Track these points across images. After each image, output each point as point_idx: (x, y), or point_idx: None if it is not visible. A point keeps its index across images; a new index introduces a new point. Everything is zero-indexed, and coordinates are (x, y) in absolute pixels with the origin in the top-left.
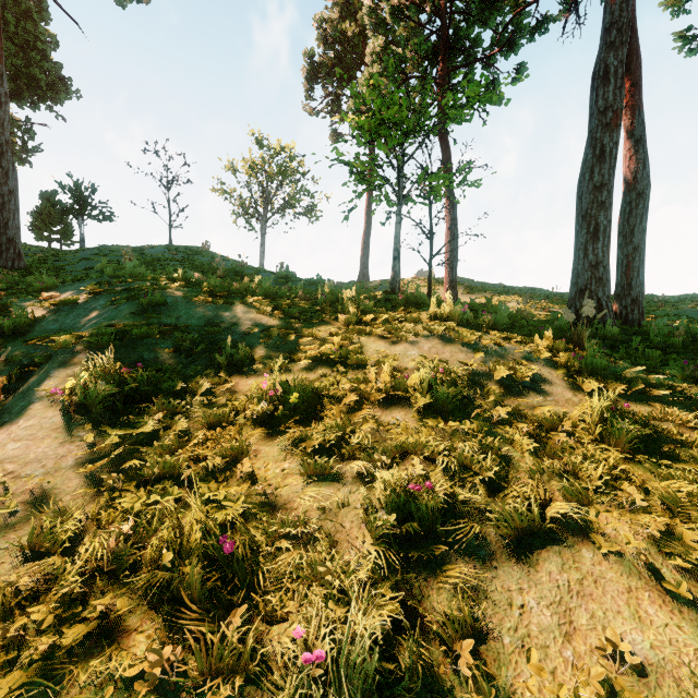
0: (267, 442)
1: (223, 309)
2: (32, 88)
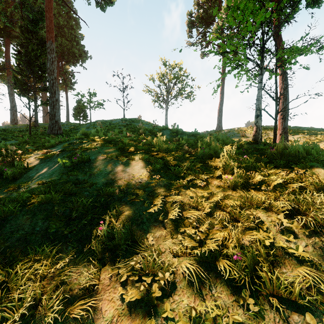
0: None
1: (125, 164)
2: (73, 57)
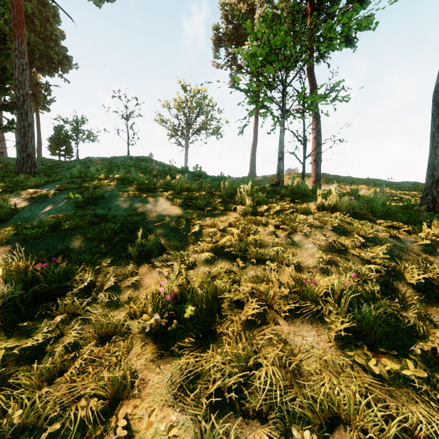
0: (158, 366)
1: (145, 201)
2: (49, 64)
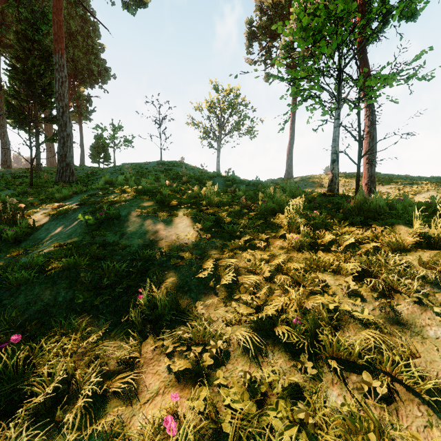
0: None
1: (166, 222)
2: (90, 76)
